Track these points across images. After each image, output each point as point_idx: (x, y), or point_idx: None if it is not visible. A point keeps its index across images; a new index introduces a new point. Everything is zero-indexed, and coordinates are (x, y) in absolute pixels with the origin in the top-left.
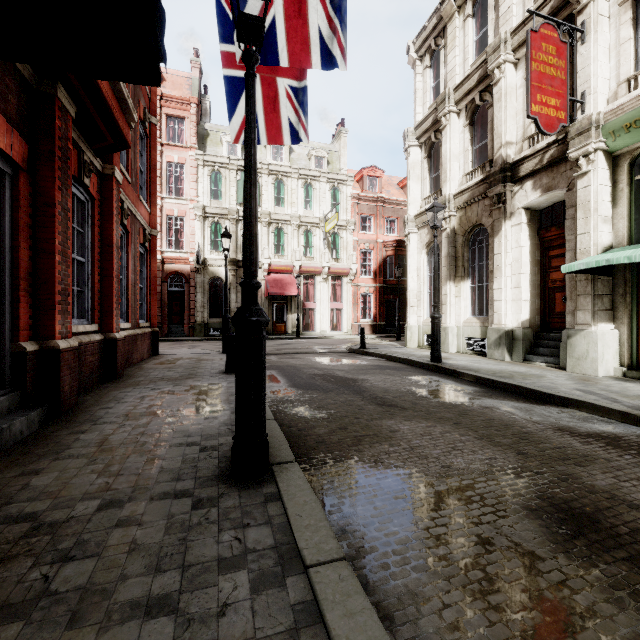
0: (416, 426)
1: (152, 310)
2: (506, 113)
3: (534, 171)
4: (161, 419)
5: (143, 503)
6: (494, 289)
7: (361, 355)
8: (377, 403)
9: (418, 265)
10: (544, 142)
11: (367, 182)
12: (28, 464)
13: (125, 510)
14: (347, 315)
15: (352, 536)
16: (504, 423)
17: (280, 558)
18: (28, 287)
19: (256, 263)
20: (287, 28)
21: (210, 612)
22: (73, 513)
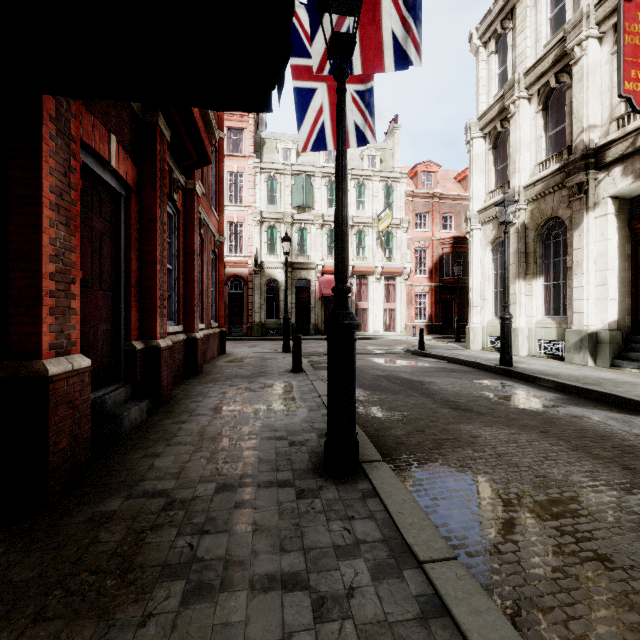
0: (498, 432)
1: (220, 311)
2: (589, 94)
3: (624, 155)
4: (246, 414)
5: (252, 489)
6: (574, 287)
7: (421, 357)
8: (450, 407)
9: (482, 263)
10: (637, 122)
11: (422, 178)
12: (148, 448)
13: (239, 494)
14: (401, 315)
15: (453, 538)
16: (600, 434)
17: (392, 551)
18: (136, 293)
19: (347, 269)
20: (361, 36)
21: (339, 593)
22: (196, 493)
